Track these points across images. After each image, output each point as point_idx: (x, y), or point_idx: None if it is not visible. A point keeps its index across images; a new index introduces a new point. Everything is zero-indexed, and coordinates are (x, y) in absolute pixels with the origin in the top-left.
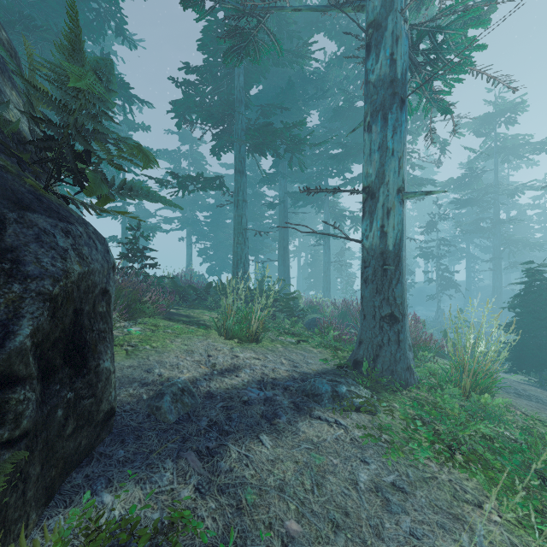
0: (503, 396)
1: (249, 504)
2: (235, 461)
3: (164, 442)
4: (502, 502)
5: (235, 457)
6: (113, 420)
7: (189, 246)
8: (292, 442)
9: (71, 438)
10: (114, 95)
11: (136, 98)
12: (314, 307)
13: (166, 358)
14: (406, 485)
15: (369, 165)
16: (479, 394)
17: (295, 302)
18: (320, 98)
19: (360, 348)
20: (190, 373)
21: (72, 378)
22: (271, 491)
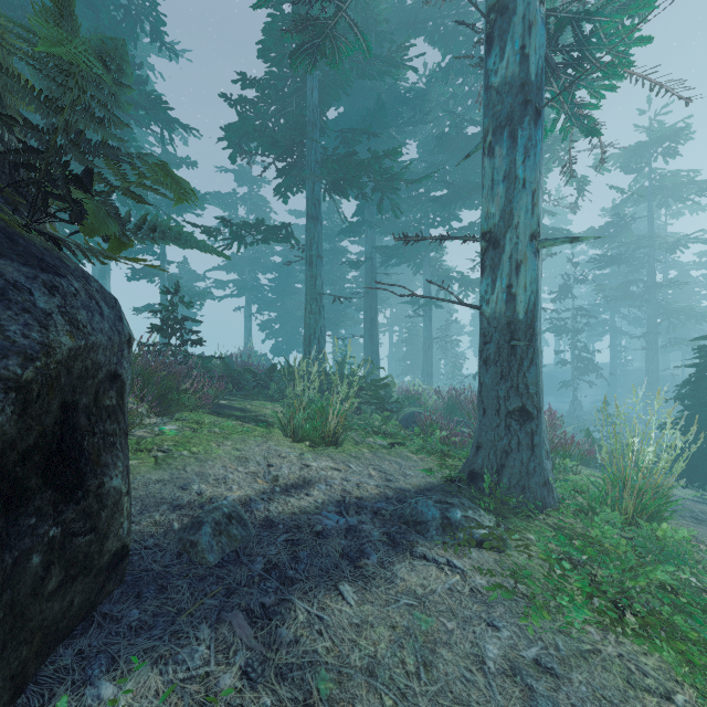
0: (678, 522)
1: (322, 698)
2: (303, 626)
3: (199, 596)
4: (700, 691)
5: (303, 620)
6: (126, 562)
7: (248, 318)
8: (386, 595)
9: (55, 595)
10: (130, 92)
11: (177, 123)
12: (413, 397)
13: (209, 469)
14: (556, 664)
15: (491, 202)
16: (646, 520)
17: (387, 390)
18: (418, 123)
19: (478, 455)
20: (241, 491)
21: (58, 505)
22: (356, 676)
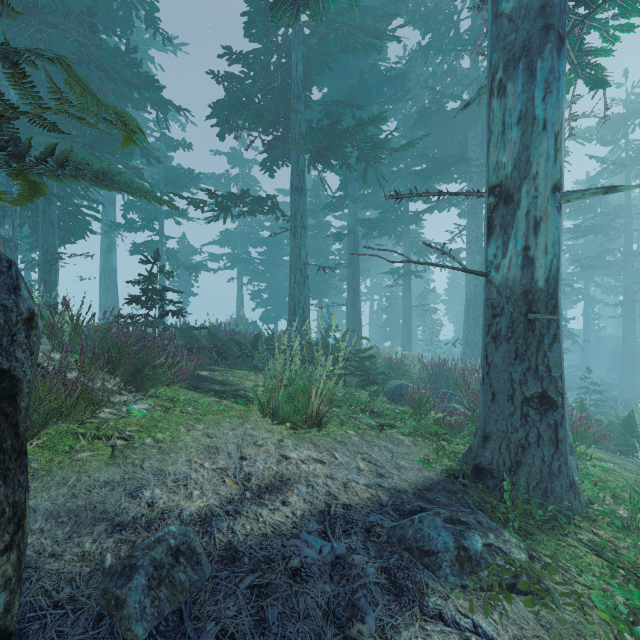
0: None
1: None
2: None
3: None
4: None
5: None
6: None
7: (240, 288)
8: None
9: None
10: None
11: (171, 105)
12: (399, 369)
13: (170, 465)
14: None
15: (501, 149)
16: None
17: (372, 361)
18: (399, 101)
19: (485, 446)
20: (203, 501)
21: None
22: None
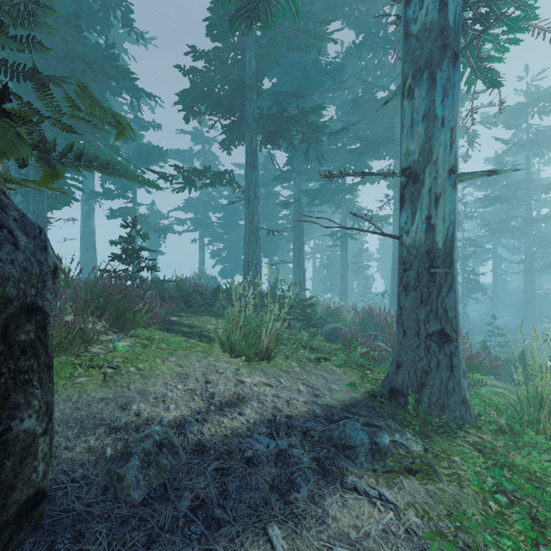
0: None
1: None
2: None
3: (117, 547)
4: None
5: None
6: (42, 506)
7: (201, 248)
8: (318, 541)
9: None
10: (52, 15)
11: (143, 92)
12: (335, 314)
13: (151, 387)
14: None
15: (410, 140)
16: None
17: (312, 309)
18: (337, 90)
19: (398, 372)
20: (178, 411)
21: None
22: None
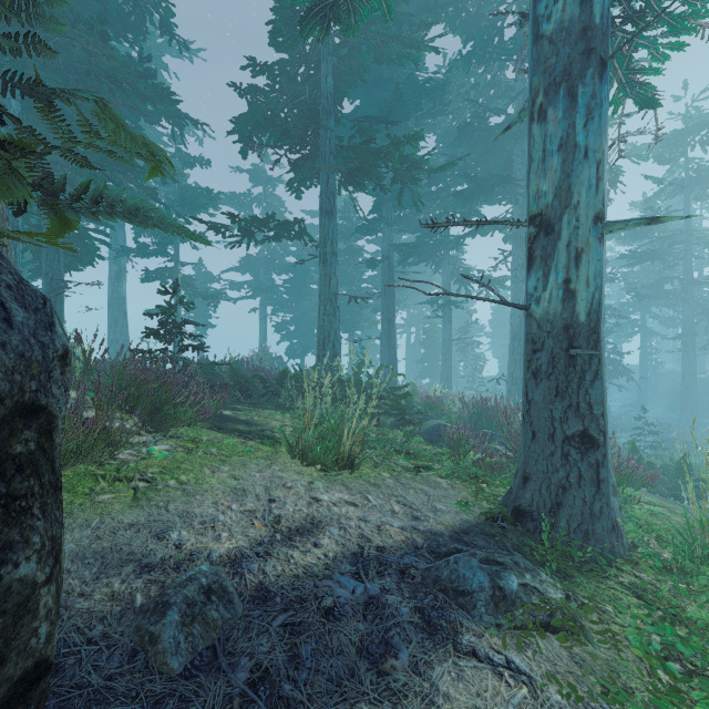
0: None
1: None
2: None
3: None
4: None
5: None
6: (46, 681)
7: (263, 319)
8: None
9: None
10: (59, 5)
11: (188, 119)
12: (437, 407)
13: (196, 507)
14: None
15: (542, 177)
16: None
17: (408, 400)
18: (438, 114)
19: (525, 488)
20: (232, 542)
21: None
22: None
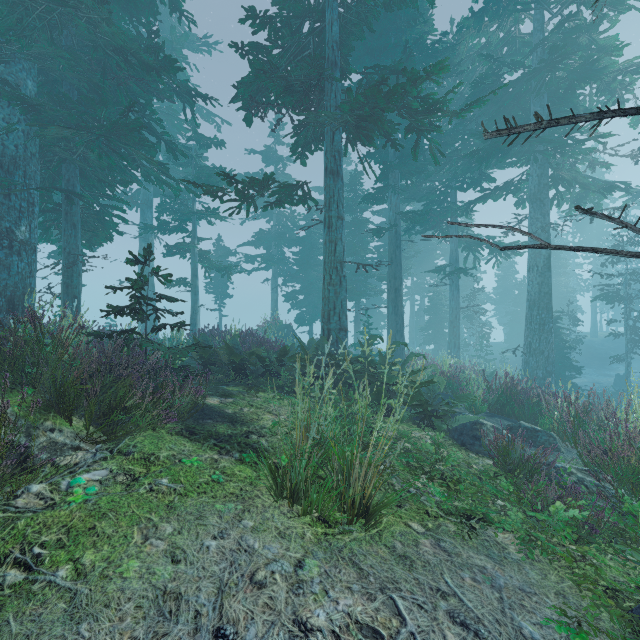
0: None
1: None
2: None
3: None
4: None
5: None
6: None
7: (274, 289)
8: None
9: None
10: None
11: (198, 95)
12: (467, 397)
13: None
14: None
15: None
16: None
17: (430, 387)
18: (448, 76)
19: None
20: None
21: None
22: None
